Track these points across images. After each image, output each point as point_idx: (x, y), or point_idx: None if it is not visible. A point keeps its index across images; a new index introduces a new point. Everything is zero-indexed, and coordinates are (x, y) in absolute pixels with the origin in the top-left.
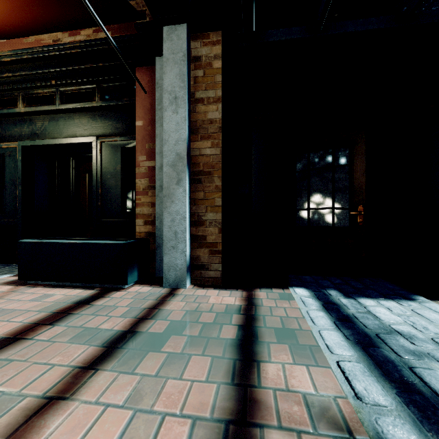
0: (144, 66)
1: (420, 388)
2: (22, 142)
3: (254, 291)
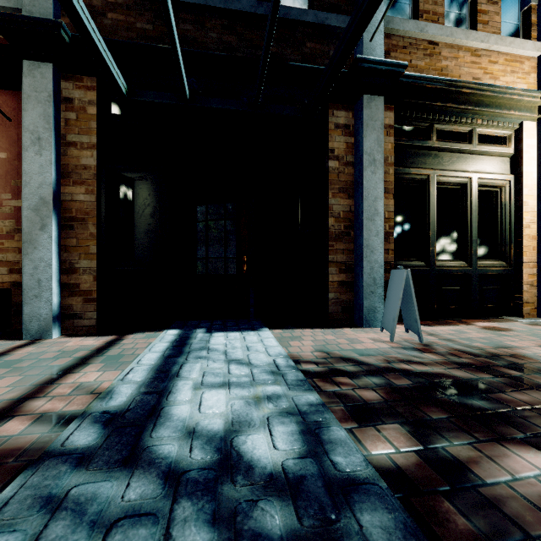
0: (9, 90)
1: (173, 371)
2: None
3: (127, 335)
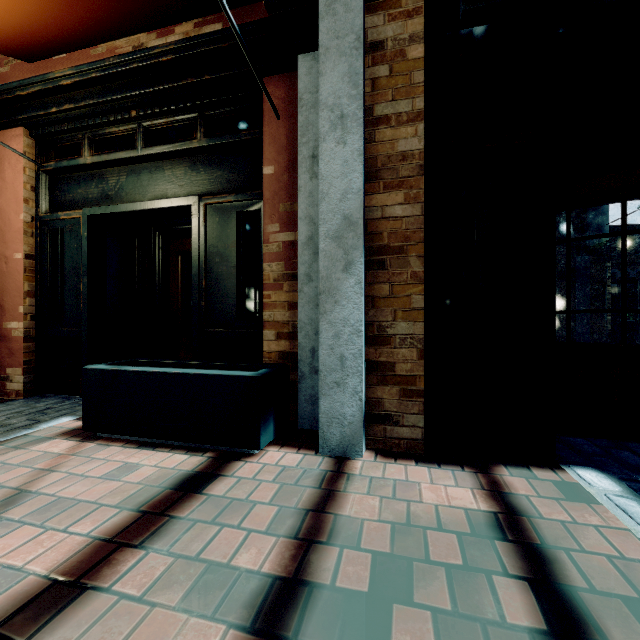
0: (276, 75)
1: None
2: (88, 209)
3: (496, 473)
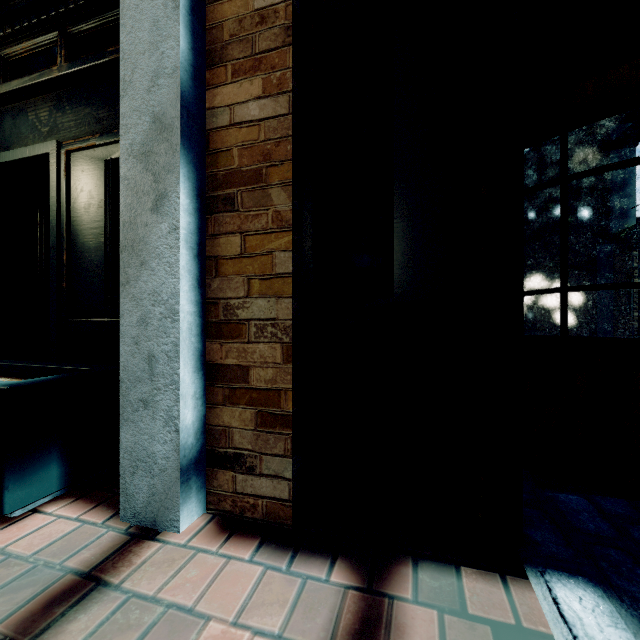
0: None
1: None
2: None
3: (394, 584)
